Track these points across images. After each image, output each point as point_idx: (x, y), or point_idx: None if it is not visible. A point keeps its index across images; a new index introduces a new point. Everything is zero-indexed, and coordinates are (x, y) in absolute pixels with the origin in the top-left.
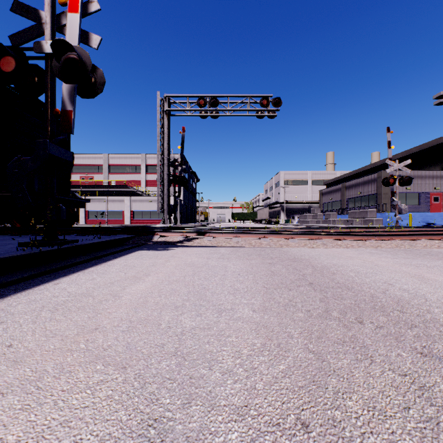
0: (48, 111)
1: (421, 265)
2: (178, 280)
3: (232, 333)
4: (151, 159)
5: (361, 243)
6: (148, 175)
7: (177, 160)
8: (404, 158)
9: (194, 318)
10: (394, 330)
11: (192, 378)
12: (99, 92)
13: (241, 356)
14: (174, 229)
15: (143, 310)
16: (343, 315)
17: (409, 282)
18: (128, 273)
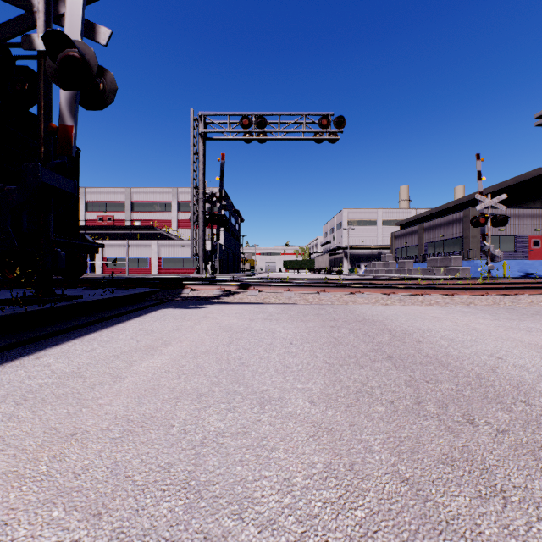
0: (40, 127)
1: (534, 329)
2: (207, 352)
3: (279, 444)
4: (185, 194)
5: (449, 299)
6: (180, 214)
7: (215, 195)
8: (496, 193)
9: (223, 414)
10: (525, 437)
11: (207, 540)
12: (109, 102)
13: (293, 490)
14: (210, 281)
15: (151, 401)
16: (443, 409)
17: (525, 355)
18: (142, 340)
